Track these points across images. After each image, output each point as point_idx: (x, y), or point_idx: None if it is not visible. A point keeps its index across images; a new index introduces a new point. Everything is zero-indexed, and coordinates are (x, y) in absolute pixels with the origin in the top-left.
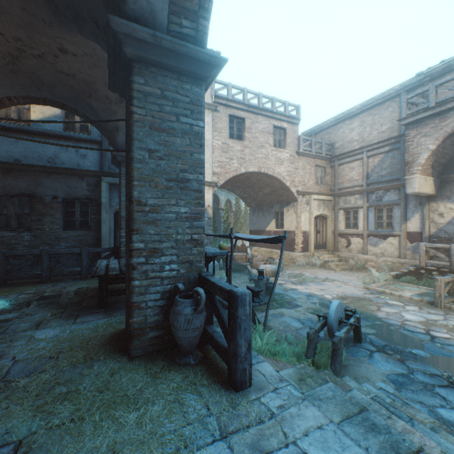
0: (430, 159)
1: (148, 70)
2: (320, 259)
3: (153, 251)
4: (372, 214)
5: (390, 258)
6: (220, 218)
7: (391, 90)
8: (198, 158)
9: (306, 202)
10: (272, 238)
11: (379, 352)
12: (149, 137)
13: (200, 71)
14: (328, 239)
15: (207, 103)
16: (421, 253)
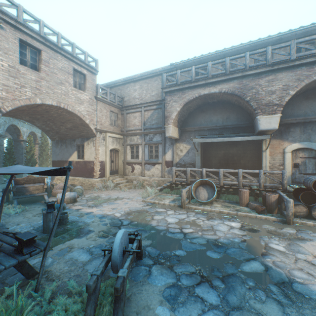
0: (177, 116)
1: None
2: (114, 182)
3: None
4: (147, 149)
5: (157, 178)
6: (21, 149)
7: (158, 70)
8: None
9: (103, 138)
10: (56, 170)
11: (155, 264)
12: None
13: None
14: (120, 166)
15: None
16: (173, 174)
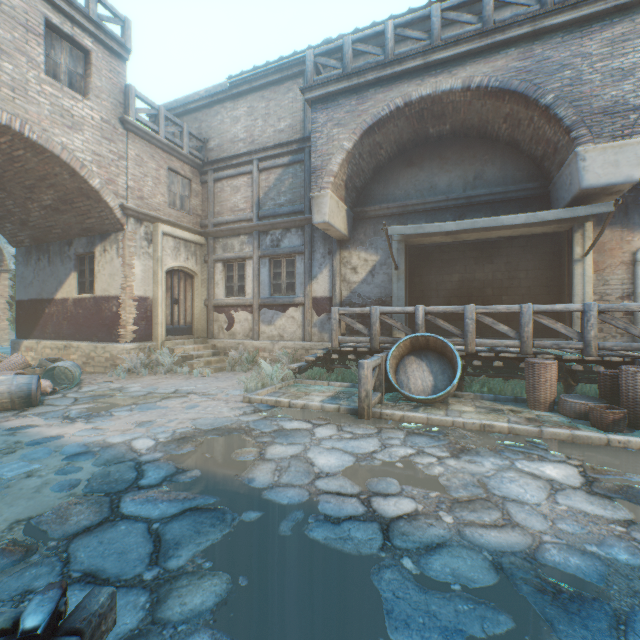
0: (346, 169)
1: None
2: (176, 353)
3: None
4: (266, 270)
5: (292, 342)
6: None
7: (294, 60)
8: None
9: (147, 237)
10: None
11: None
12: None
13: None
14: (198, 316)
15: None
16: (335, 325)
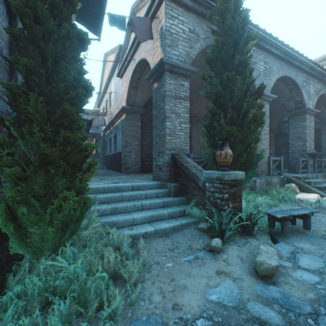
0: None
1: (291, 117)
2: None
3: (292, 152)
4: None
5: None
6: None
7: None
8: (304, 131)
9: None
10: None
11: None
12: (292, 130)
13: (303, 112)
14: None
15: None
16: None
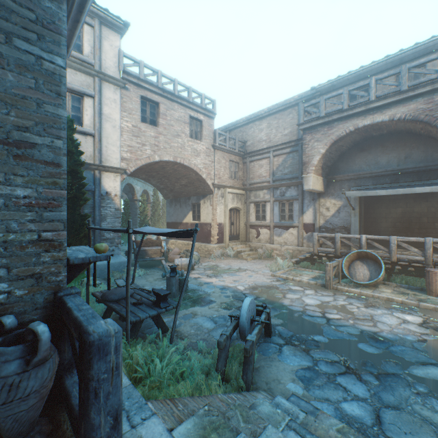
0: (321, 161)
1: None
2: (234, 249)
3: None
4: (277, 208)
5: (291, 246)
6: (136, 210)
7: (292, 99)
8: (53, 113)
9: (221, 195)
10: (183, 232)
11: (287, 345)
12: None
13: None
14: (241, 230)
15: (114, 77)
16: (315, 242)
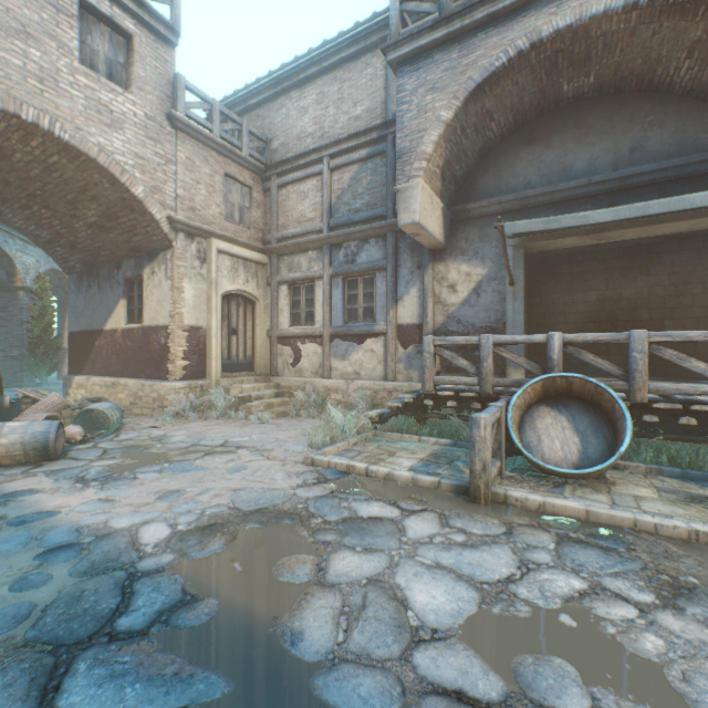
0: (442, 150)
1: None
2: (231, 394)
3: None
4: (339, 292)
5: (370, 382)
6: (20, 312)
7: (373, 25)
8: None
9: (199, 255)
10: None
11: None
12: None
13: None
14: (259, 349)
15: None
16: (428, 361)
